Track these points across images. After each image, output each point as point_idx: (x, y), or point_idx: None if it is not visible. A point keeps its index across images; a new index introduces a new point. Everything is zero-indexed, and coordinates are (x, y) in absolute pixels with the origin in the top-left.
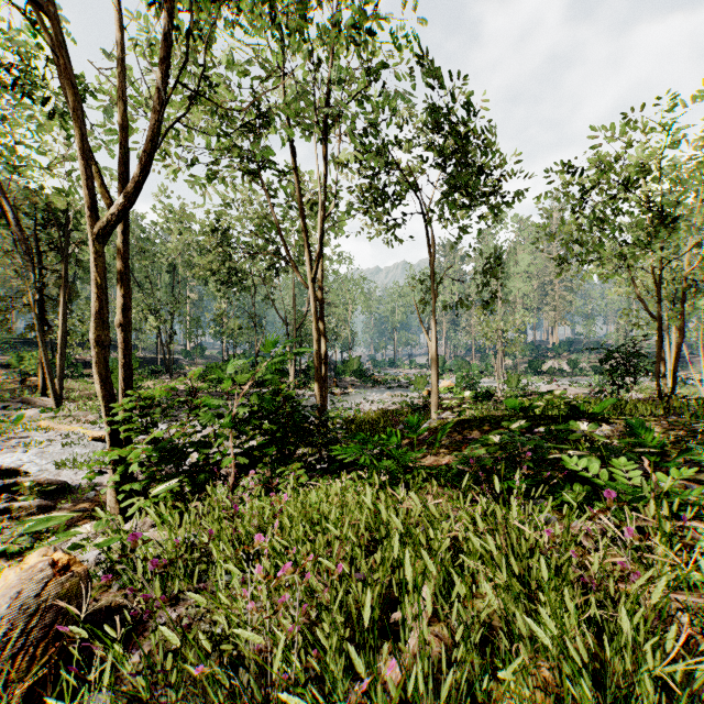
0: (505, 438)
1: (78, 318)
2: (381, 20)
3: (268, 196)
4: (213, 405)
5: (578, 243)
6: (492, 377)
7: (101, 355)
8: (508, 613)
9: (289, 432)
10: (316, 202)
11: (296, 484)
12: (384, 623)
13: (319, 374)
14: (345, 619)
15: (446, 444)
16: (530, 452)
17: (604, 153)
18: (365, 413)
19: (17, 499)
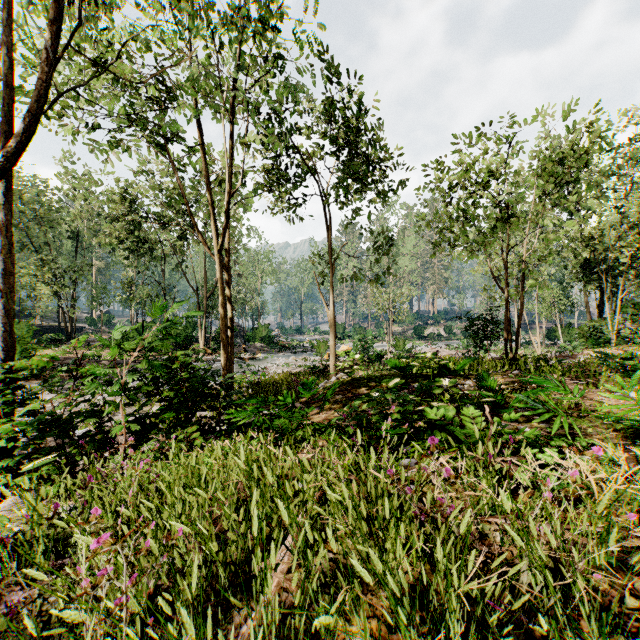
0: (382, 394)
1: None
2: (282, 15)
3: (175, 168)
4: (104, 373)
5: (448, 229)
6: (384, 342)
7: None
8: (345, 555)
9: (188, 397)
10: (223, 178)
11: (191, 447)
12: (248, 576)
13: (225, 341)
14: (205, 578)
15: (337, 402)
16: (399, 406)
17: (466, 155)
18: (270, 376)
19: None
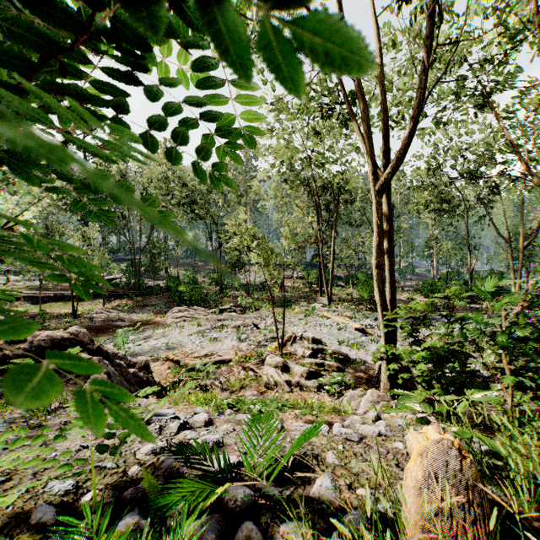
0: None
1: (339, 249)
2: None
3: (499, 119)
4: (484, 322)
5: None
6: None
7: (380, 275)
8: None
9: None
10: None
11: None
12: None
13: None
14: None
15: None
16: None
17: None
18: None
19: (324, 359)
